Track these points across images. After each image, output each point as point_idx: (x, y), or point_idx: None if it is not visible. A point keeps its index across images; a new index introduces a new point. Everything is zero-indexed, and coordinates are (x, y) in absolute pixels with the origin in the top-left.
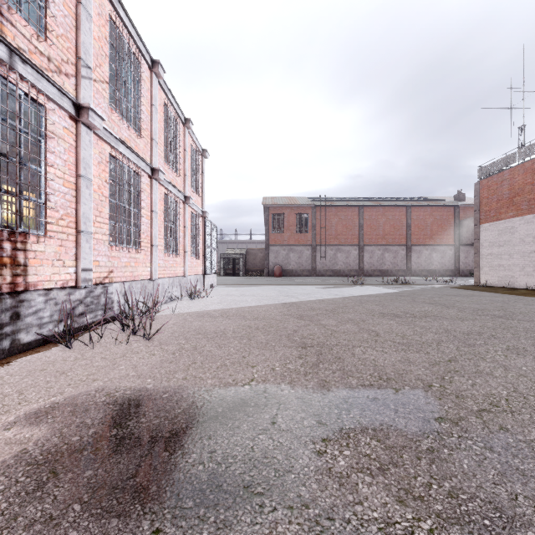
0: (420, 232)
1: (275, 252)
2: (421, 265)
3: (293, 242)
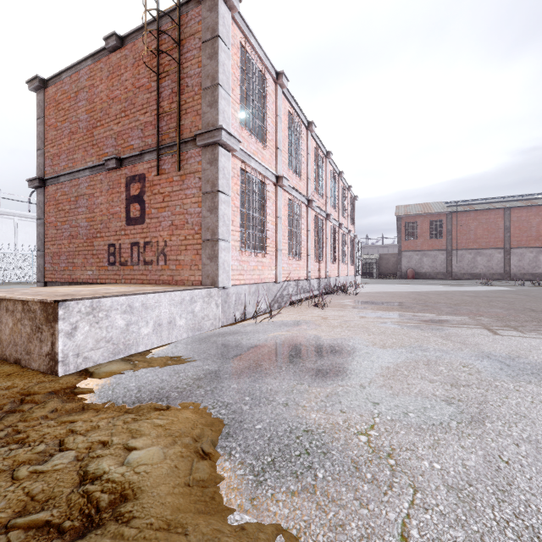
0: None
1: (408, 257)
2: None
3: (427, 247)
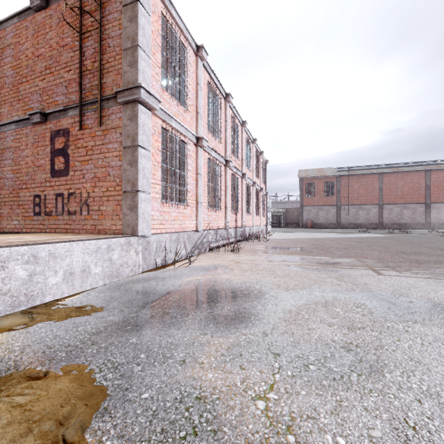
0: (439, 192)
1: (307, 211)
2: (441, 219)
3: (322, 203)
